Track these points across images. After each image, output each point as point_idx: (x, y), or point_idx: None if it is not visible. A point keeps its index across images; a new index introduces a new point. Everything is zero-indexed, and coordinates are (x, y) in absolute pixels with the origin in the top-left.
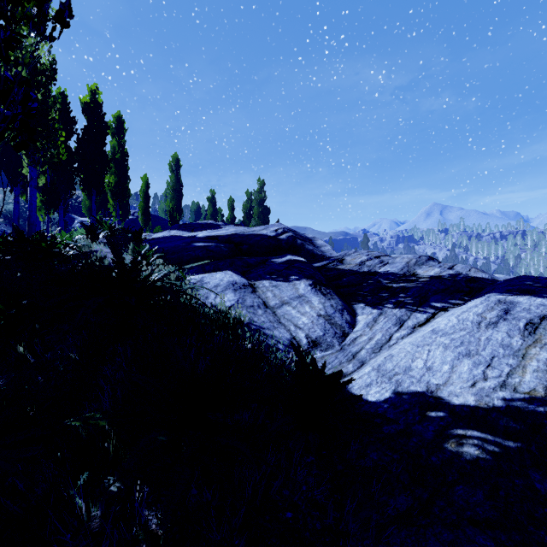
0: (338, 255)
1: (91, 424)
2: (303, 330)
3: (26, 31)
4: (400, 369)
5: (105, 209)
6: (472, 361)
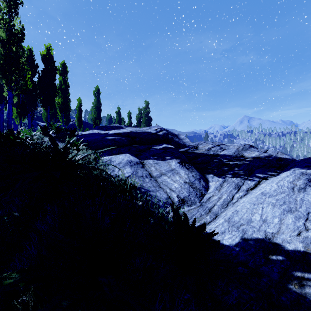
0: (194, 144)
1: (5, 284)
2: (175, 192)
3: (6, 9)
4: (244, 221)
5: (56, 118)
6: (294, 216)
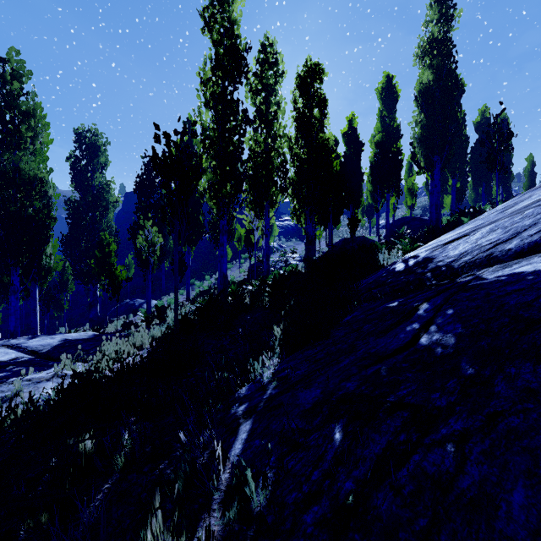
0: None
1: None
2: None
3: None
4: None
5: (488, 197)
6: None
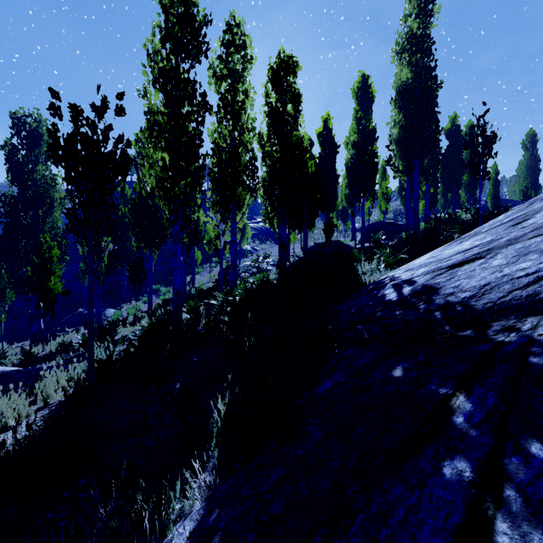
0: None
1: None
2: None
3: None
4: None
5: (456, 203)
6: None
